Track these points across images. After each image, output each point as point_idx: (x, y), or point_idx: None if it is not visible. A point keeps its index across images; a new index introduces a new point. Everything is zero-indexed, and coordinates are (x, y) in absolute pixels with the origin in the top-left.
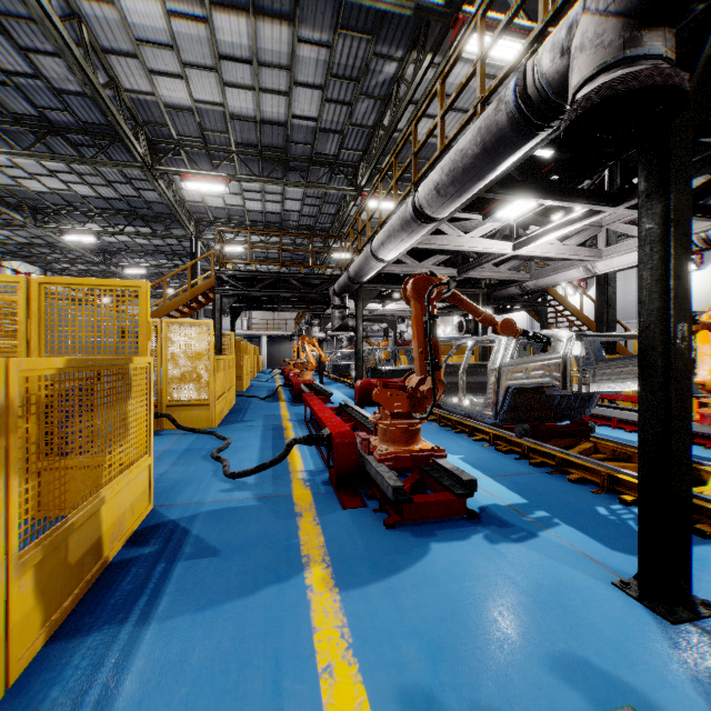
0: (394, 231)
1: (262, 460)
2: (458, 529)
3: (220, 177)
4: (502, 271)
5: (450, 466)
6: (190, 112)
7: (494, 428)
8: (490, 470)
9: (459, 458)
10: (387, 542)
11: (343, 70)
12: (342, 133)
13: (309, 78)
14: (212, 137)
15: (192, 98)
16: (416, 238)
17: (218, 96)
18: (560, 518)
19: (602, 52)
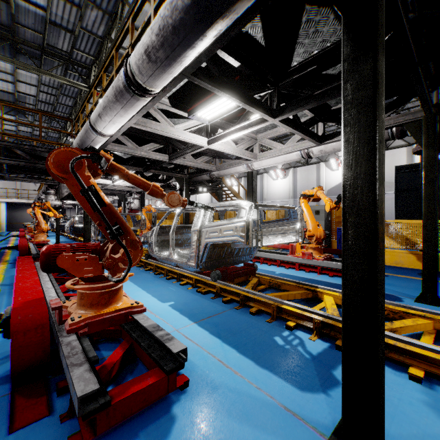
0: (109, 102)
1: None
2: (167, 415)
3: None
4: (199, 162)
5: (160, 332)
6: None
7: (196, 274)
8: (195, 314)
9: (169, 305)
10: None
11: None
12: (74, 34)
13: None
14: None
15: None
16: (131, 112)
17: None
18: (255, 360)
19: None
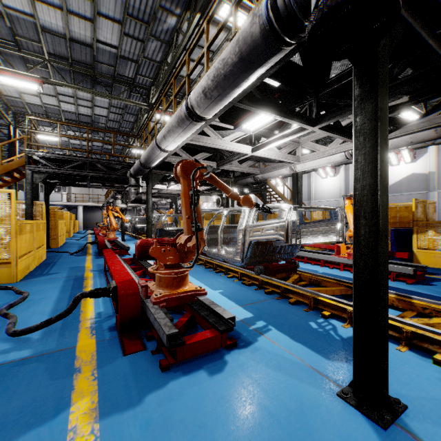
0: (173, 127)
1: (55, 311)
2: (221, 360)
3: (34, 77)
4: (244, 167)
5: (214, 305)
6: (1, 16)
7: (241, 268)
8: (240, 300)
9: (219, 292)
10: (161, 389)
11: (137, 13)
12: (138, 63)
13: (110, 12)
14: (25, 43)
15: (2, 3)
16: (189, 134)
17: (28, 8)
18: (290, 336)
19: None
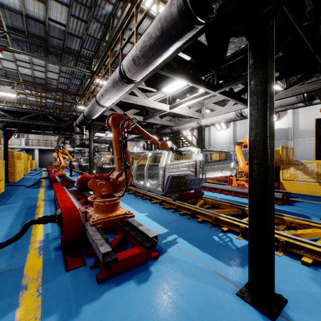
0: (109, 87)
1: (9, 235)
2: (147, 271)
3: None
4: (163, 121)
5: (141, 227)
6: None
7: (162, 196)
8: (161, 221)
9: (145, 215)
10: (97, 299)
11: (81, 0)
12: (82, 39)
13: None
14: None
15: None
16: (121, 93)
17: None
18: (199, 247)
19: None
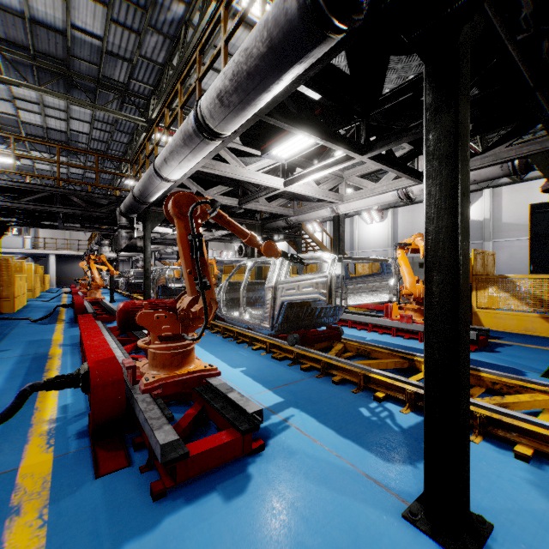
0: (177, 146)
1: None
2: (243, 474)
3: None
4: (274, 206)
5: (234, 393)
6: None
7: (270, 337)
8: (269, 381)
9: (241, 371)
10: (150, 531)
11: None
12: (132, 62)
13: None
14: None
15: None
16: (199, 157)
17: None
18: (336, 429)
19: None
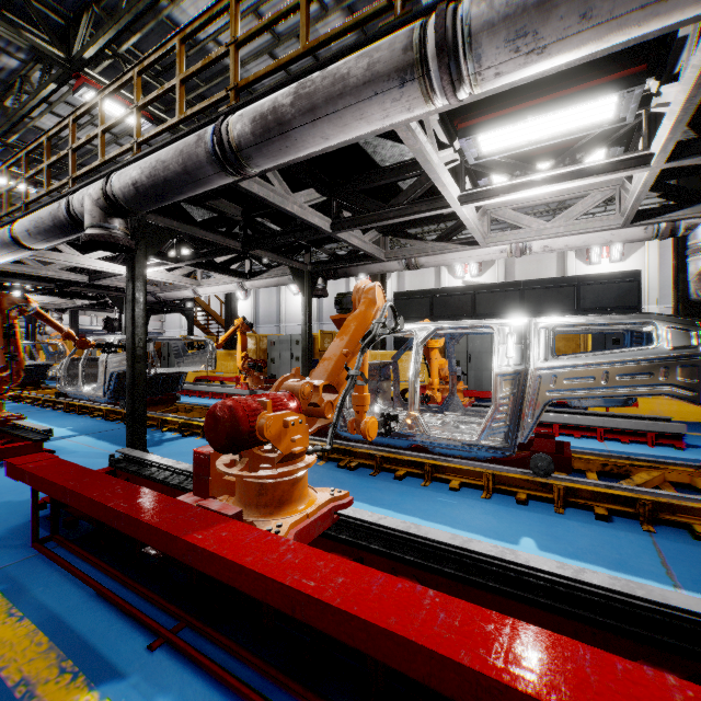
0: None
1: None
2: None
3: None
4: None
5: (37, 426)
6: None
7: (109, 405)
8: (89, 431)
9: (67, 429)
10: None
11: None
12: None
13: None
14: None
15: None
16: (22, 255)
17: None
18: (116, 443)
19: (92, 219)
